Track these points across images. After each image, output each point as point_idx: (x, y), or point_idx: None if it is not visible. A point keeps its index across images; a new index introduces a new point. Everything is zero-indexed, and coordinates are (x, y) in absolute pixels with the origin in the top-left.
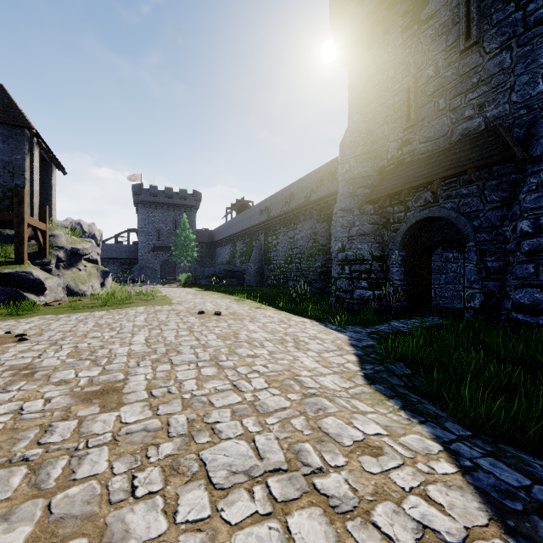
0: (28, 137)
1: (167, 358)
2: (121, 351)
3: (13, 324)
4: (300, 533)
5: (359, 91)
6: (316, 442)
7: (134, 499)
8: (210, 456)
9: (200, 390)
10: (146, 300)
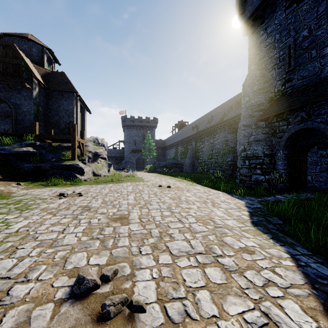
0: (75, 97)
1: (146, 206)
2: (124, 202)
3: (74, 188)
4: (210, 274)
5: (255, 50)
6: (220, 245)
7: (141, 254)
8: (170, 245)
9: (163, 221)
10: (130, 179)
